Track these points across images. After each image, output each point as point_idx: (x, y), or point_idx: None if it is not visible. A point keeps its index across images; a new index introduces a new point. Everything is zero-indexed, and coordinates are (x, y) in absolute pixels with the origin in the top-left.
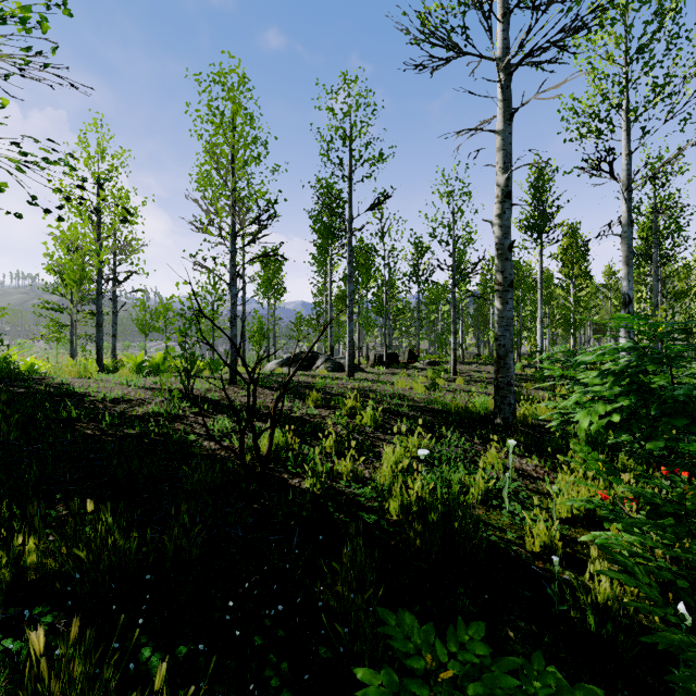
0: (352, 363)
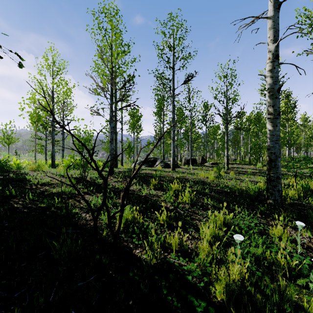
0: (174, 163)
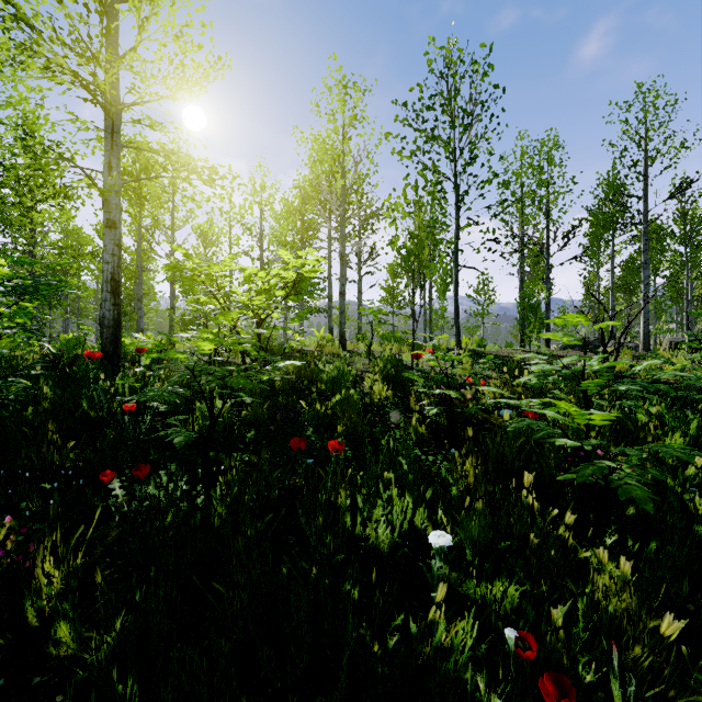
0: (648, 342)
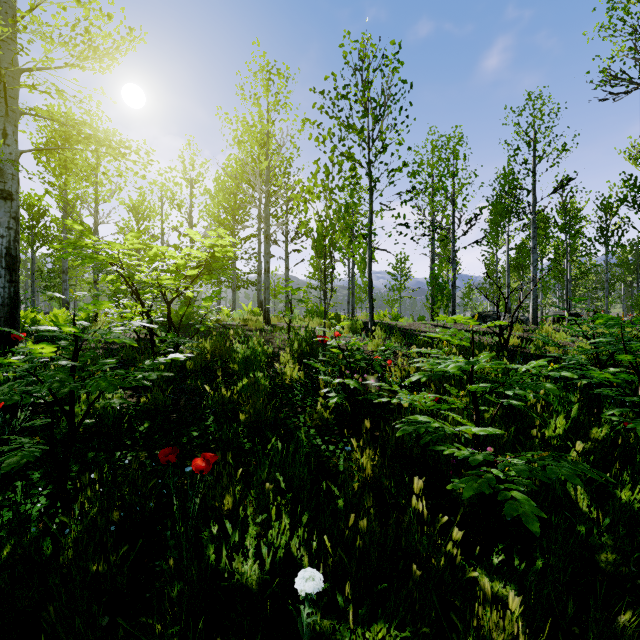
0: (536, 316)
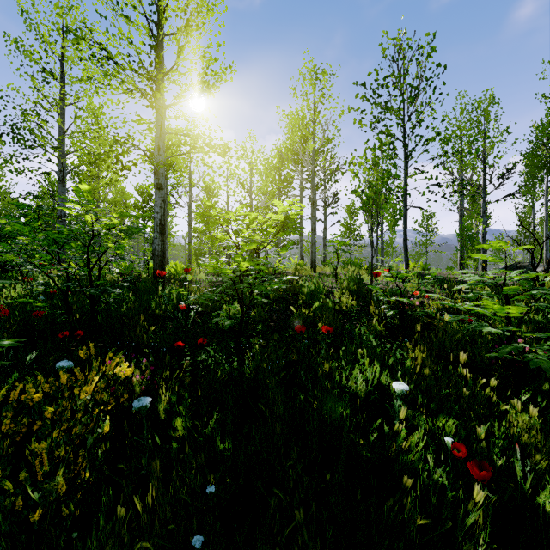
0: None
